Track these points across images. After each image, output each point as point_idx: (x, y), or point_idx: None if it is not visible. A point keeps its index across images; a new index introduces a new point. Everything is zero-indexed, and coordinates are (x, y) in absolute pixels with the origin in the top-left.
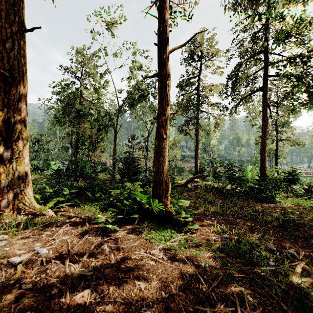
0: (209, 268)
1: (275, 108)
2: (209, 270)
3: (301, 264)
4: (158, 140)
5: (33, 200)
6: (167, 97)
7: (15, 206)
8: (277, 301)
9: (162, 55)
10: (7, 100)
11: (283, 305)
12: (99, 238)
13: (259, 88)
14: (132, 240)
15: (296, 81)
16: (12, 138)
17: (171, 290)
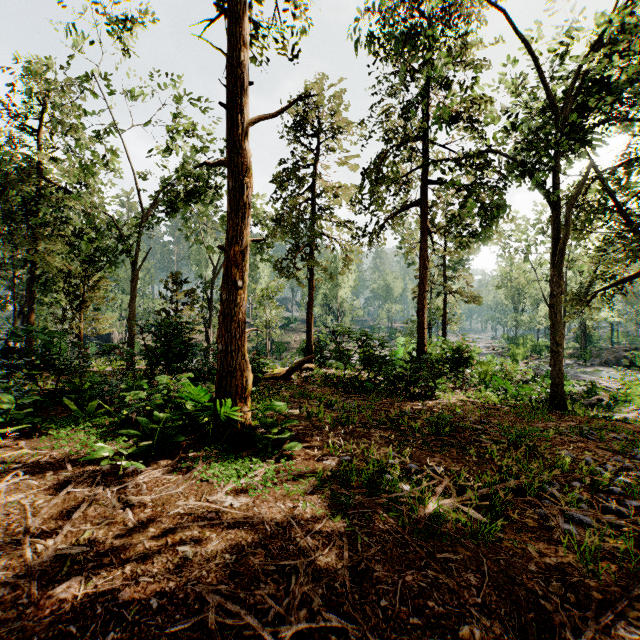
0: (311, 508)
1: (442, 237)
2: (309, 511)
3: (444, 483)
4: (228, 291)
5: None
6: (246, 208)
7: None
8: (402, 536)
9: (235, 128)
10: None
11: (408, 537)
12: (100, 489)
13: (416, 201)
14: (173, 485)
15: (466, 198)
16: None
17: (242, 550)
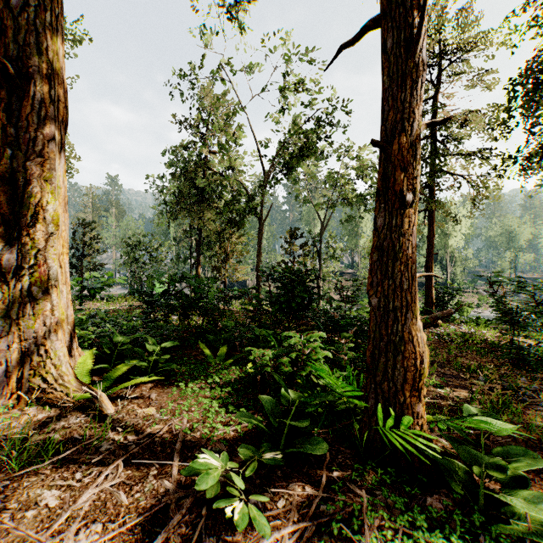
0: None
1: None
2: None
3: None
4: (388, 211)
5: (66, 370)
6: (419, 71)
7: (25, 383)
8: None
9: None
10: (12, 130)
11: None
12: None
13: None
14: None
15: None
16: (21, 220)
17: None
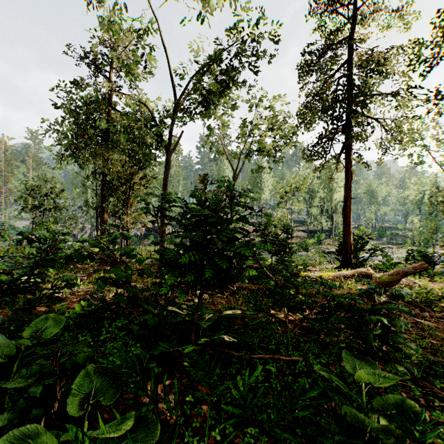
0: None
1: None
2: None
3: None
4: None
5: None
6: None
7: None
8: None
9: None
10: None
11: None
12: None
13: None
14: None
15: None
16: None
17: None
